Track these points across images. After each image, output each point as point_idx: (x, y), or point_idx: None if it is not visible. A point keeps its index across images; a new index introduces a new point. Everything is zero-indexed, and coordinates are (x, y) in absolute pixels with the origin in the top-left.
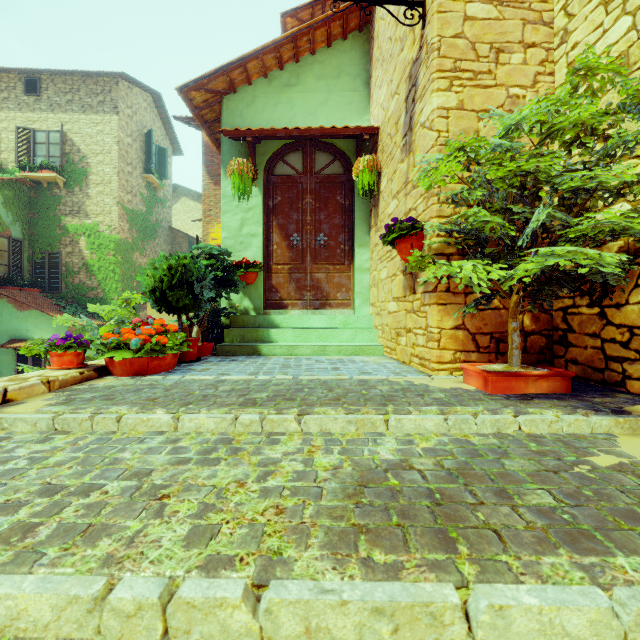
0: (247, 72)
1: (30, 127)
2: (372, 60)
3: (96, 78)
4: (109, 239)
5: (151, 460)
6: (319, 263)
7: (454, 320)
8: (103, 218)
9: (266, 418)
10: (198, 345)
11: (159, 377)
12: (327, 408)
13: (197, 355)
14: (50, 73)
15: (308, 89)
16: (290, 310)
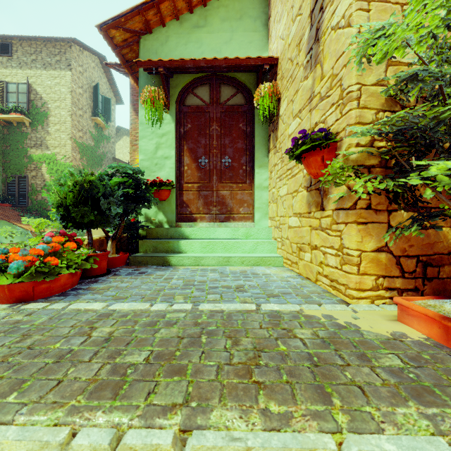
0: (160, 13)
1: (4, 80)
2: (271, 2)
3: (54, 43)
4: (64, 166)
5: None
6: (224, 182)
7: (376, 241)
8: (60, 150)
9: (121, 444)
10: (110, 257)
11: (40, 306)
12: (232, 411)
13: (109, 266)
14: (19, 38)
15: (214, 30)
16: (199, 223)
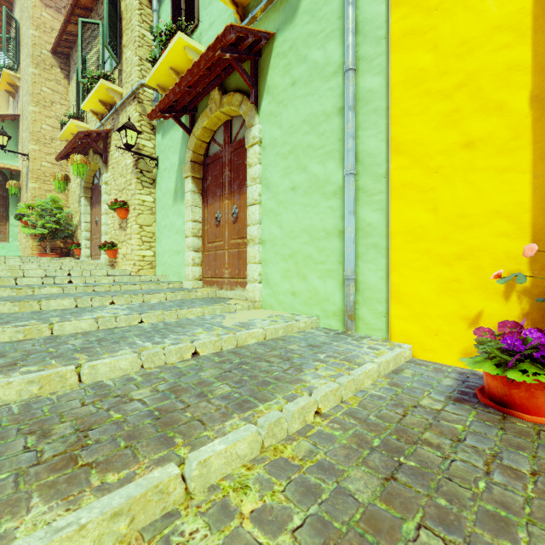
0: None
1: None
2: (19, 138)
3: None
4: None
5: None
6: None
7: (38, 243)
8: None
9: None
10: None
11: None
12: None
13: None
14: None
15: None
16: None
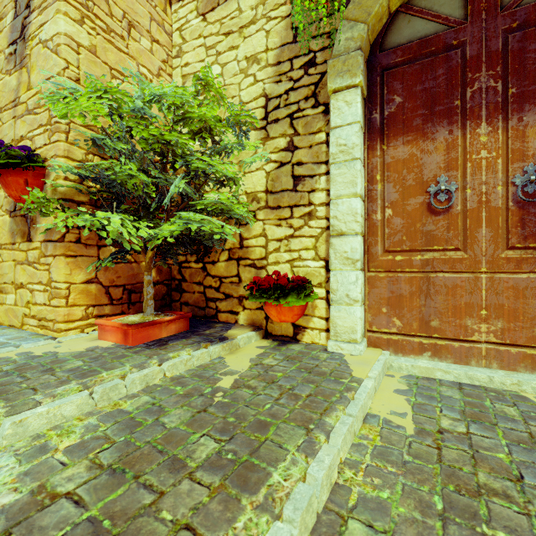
0: None
1: None
2: None
3: None
4: None
5: None
6: None
7: (86, 273)
8: None
9: None
10: None
11: None
12: None
13: None
14: None
15: None
16: None
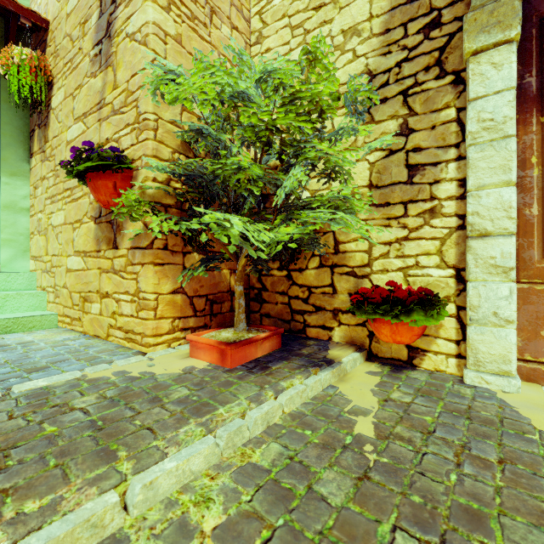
0: None
1: None
2: None
3: None
4: None
5: None
6: None
7: (172, 283)
8: None
9: None
10: None
11: None
12: None
13: None
14: None
15: None
16: None
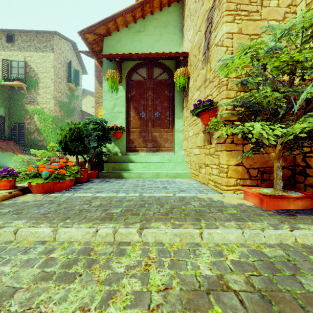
0: (116, 23)
1: (9, 59)
2: (184, 17)
3: (42, 34)
4: (49, 116)
5: (22, 275)
6: (155, 127)
7: (236, 160)
8: (46, 105)
9: (117, 232)
10: (88, 172)
11: (59, 194)
12: (160, 223)
13: (87, 178)
14: (19, 31)
15: (149, 33)
16: (140, 153)
